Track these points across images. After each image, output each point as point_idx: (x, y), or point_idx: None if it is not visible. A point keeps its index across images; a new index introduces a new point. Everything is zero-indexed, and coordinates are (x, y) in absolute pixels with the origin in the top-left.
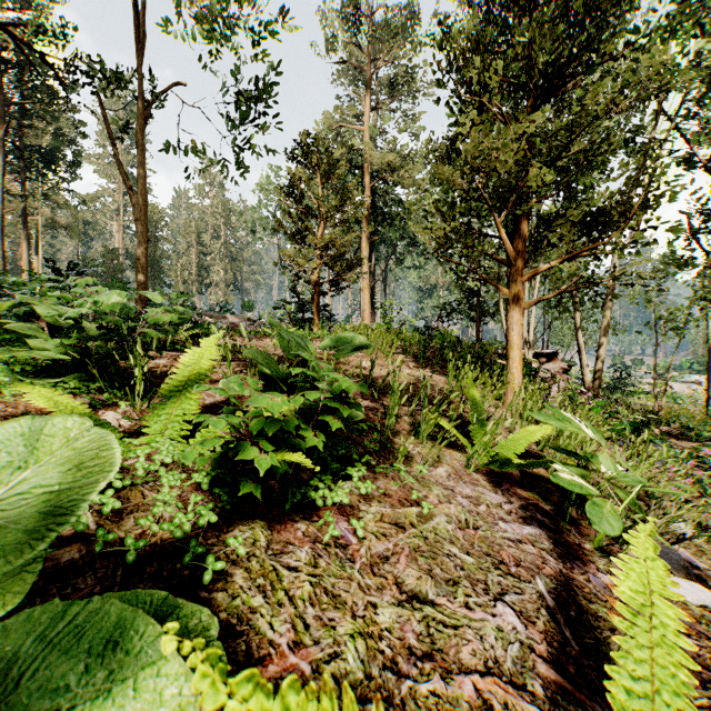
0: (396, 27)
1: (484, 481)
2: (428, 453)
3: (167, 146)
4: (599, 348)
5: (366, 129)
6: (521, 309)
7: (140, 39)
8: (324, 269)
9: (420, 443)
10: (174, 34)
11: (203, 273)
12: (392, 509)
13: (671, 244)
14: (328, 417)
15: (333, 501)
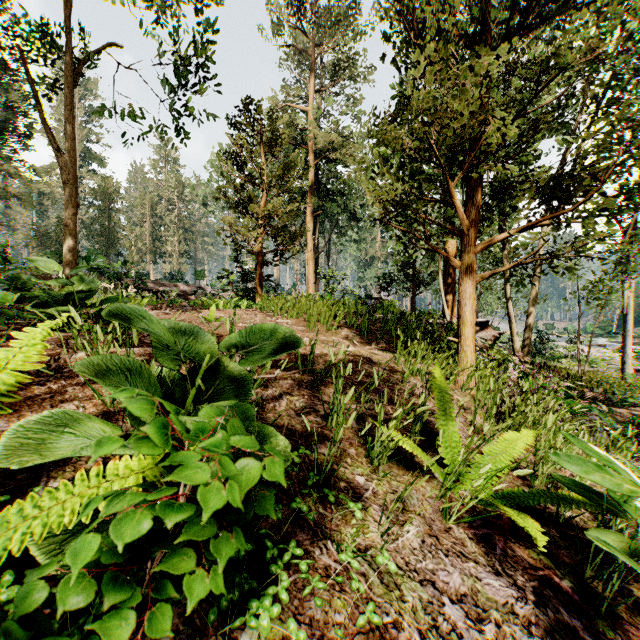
0: (338, 13)
1: (473, 544)
2: (387, 493)
3: (101, 108)
4: (527, 317)
5: (310, 109)
6: (474, 282)
7: None
8: (267, 239)
9: (374, 472)
10: None
11: (157, 244)
12: None
13: None
14: (184, 557)
15: None
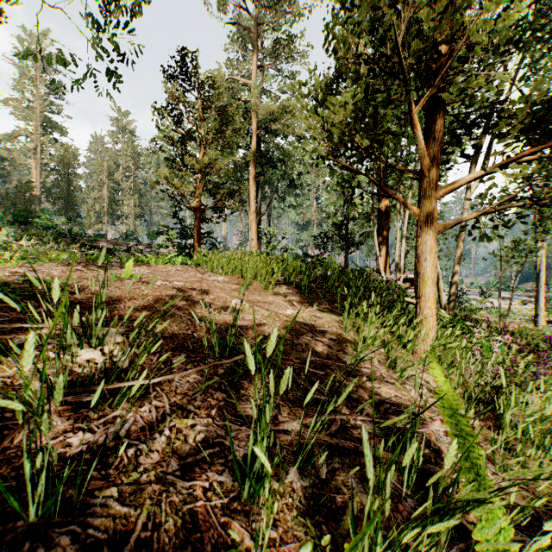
0: None
1: None
2: None
3: (26, 51)
4: (453, 274)
5: (253, 83)
6: (436, 233)
7: None
8: (204, 193)
9: None
10: None
11: (114, 206)
12: None
13: None
14: None
15: None
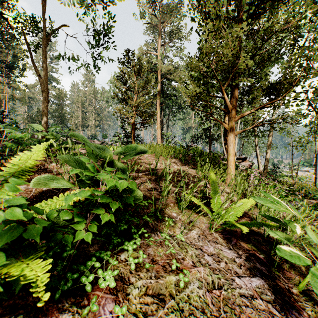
0: (172, 7)
1: (221, 239)
2: (185, 219)
3: (59, 55)
4: (266, 155)
5: (158, 54)
6: (234, 135)
7: (43, 0)
8: (137, 117)
9: (181, 212)
10: (64, 2)
11: (84, 121)
12: (156, 280)
13: (315, 99)
14: (100, 210)
15: (100, 287)
